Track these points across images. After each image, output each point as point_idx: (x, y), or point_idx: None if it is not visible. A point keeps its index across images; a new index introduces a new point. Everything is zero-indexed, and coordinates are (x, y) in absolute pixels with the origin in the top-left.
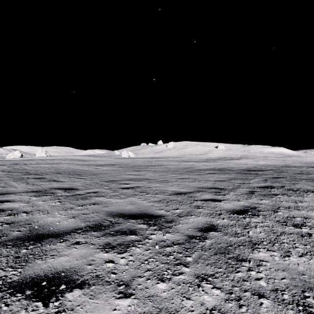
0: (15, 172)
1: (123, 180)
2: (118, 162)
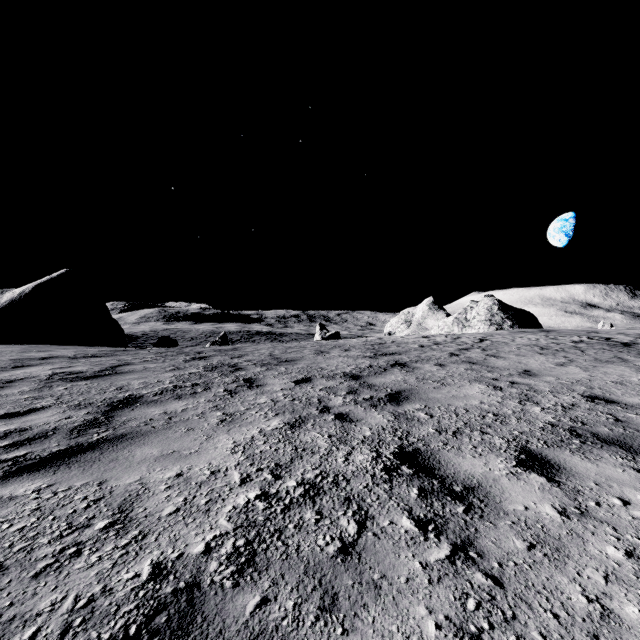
0: None
1: None
2: None
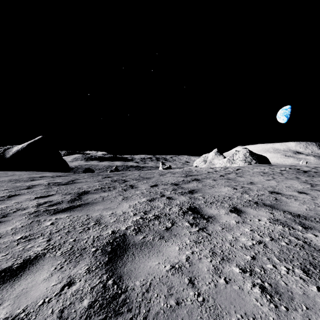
0: None
1: None
2: None
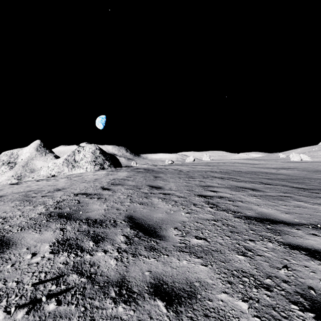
0: (225, 170)
1: (318, 179)
2: (291, 166)
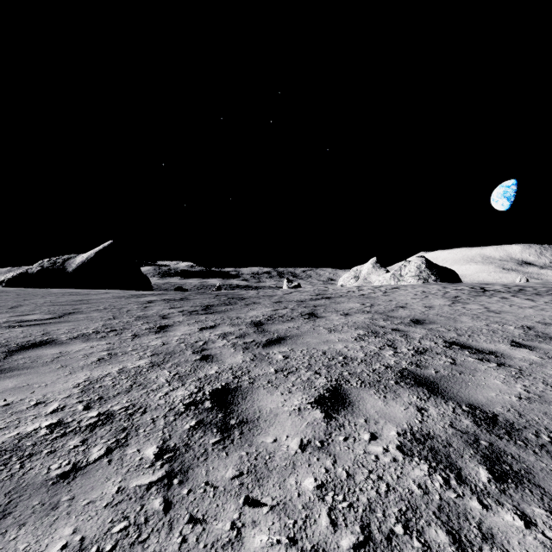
0: None
1: None
2: None
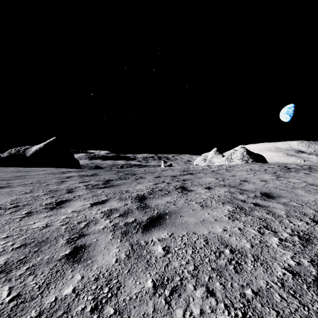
0: None
1: None
2: None
